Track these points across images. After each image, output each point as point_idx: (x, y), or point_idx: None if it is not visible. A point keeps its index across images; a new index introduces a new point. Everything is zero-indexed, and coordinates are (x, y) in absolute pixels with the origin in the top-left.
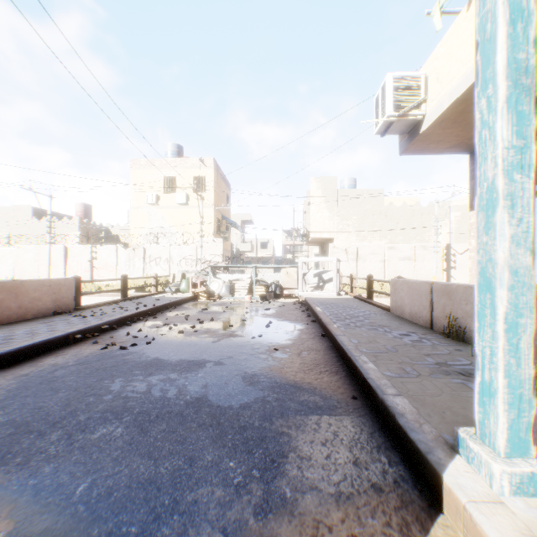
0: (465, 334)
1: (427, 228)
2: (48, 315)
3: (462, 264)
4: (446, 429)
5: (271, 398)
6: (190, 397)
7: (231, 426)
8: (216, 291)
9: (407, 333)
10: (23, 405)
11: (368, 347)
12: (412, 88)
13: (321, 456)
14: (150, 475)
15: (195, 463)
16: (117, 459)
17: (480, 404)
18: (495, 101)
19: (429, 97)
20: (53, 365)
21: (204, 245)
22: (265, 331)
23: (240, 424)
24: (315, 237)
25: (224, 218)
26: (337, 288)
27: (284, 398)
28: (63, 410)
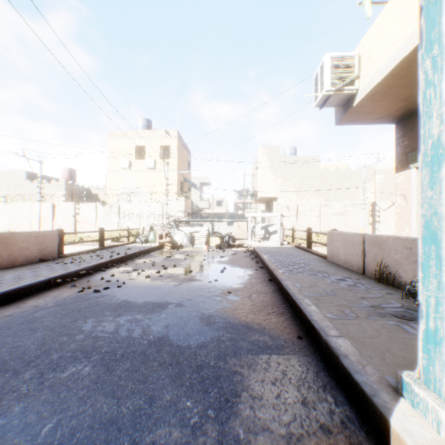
0: (394, 279)
1: (356, 189)
2: (34, 262)
3: (385, 219)
4: (388, 370)
5: (225, 337)
6: (153, 336)
7: (189, 365)
8: (178, 241)
9: (343, 278)
10: (3, 344)
11: (310, 291)
12: (347, 66)
13: (272, 395)
14: (112, 415)
15: (154, 402)
16: (82, 398)
17: (424, 350)
18: (441, 61)
19: (361, 74)
20: (34, 306)
21: (169, 203)
22: (220, 275)
23: (197, 363)
24: (262, 196)
25: (186, 180)
26: (281, 239)
27: (237, 338)
28: (38, 349)
